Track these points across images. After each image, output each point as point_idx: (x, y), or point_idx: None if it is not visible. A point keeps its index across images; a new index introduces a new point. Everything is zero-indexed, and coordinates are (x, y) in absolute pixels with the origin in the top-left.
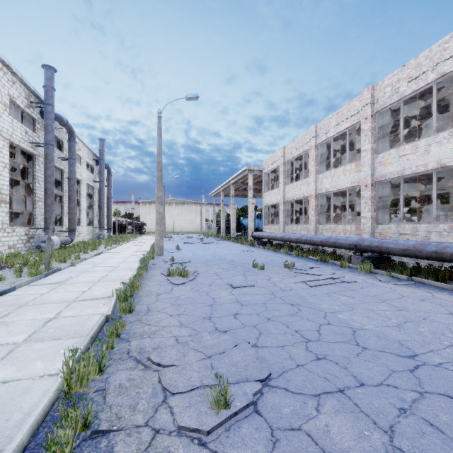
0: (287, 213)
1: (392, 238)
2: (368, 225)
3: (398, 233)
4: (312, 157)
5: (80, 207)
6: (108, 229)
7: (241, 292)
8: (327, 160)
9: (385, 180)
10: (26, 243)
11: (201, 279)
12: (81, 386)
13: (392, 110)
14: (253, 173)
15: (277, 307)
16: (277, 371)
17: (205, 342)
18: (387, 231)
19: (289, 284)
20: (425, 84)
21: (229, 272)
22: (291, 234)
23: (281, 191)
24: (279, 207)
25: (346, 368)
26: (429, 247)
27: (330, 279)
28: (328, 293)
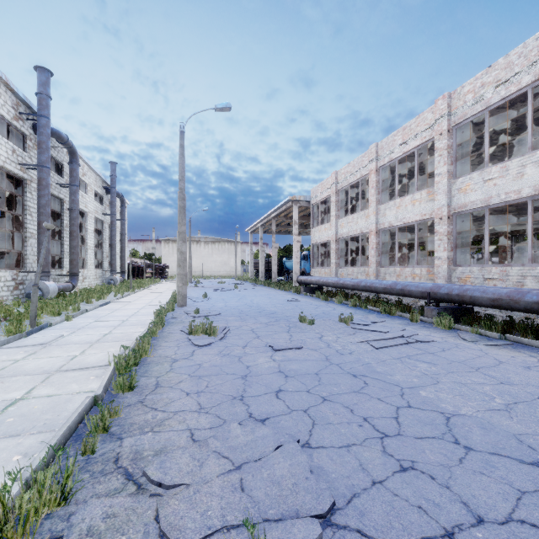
0: (341, 253)
1: (474, 285)
2: (443, 268)
3: (483, 278)
4: (372, 184)
5: (85, 246)
6: (121, 273)
7: (285, 357)
8: (389, 188)
9: (465, 212)
10: (13, 290)
11: (232, 338)
12: (23, 532)
13: (473, 123)
14: (299, 205)
15: (334, 380)
16: (343, 494)
17: (233, 441)
18: (468, 276)
19: (348, 344)
20: (518, 89)
21: (269, 328)
22: (346, 279)
23: (333, 226)
24: (330, 246)
25: (449, 487)
26: (528, 296)
27: (400, 337)
28: (401, 358)
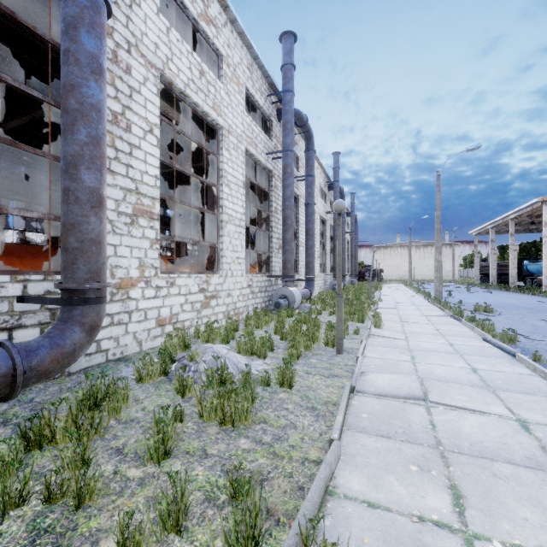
0: None
1: None
2: None
3: None
4: None
5: None
6: (355, 276)
7: None
8: None
9: None
10: (324, 285)
11: (507, 315)
12: (488, 333)
13: None
14: None
15: None
16: None
17: (542, 334)
18: None
19: None
20: None
21: (534, 314)
22: None
23: None
24: None
25: None
26: None
27: None
28: None
